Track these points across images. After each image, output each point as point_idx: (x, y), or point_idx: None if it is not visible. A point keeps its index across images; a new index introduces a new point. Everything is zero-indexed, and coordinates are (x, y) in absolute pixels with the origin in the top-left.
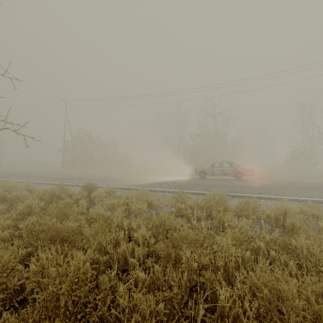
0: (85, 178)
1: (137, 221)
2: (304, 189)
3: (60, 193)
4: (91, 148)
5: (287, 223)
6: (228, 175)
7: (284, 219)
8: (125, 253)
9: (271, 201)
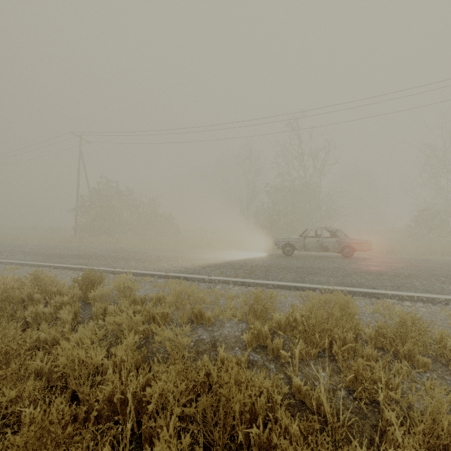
0: (100, 255)
1: (160, 387)
2: None
3: (32, 291)
4: (118, 207)
5: None
6: (330, 250)
7: None
8: None
9: (424, 305)
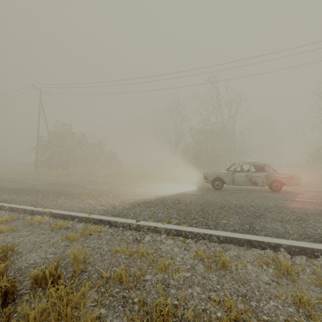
0: (37, 189)
1: None
2: None
3: None
4: (71, 146)
5: None
6: (259, 184)
7: None
8: None
9: None
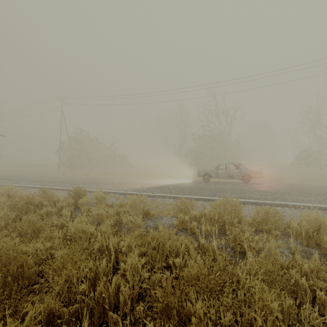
0: (79, 181)
1: (127, 241)
2: (323, 194)
3: (42, 200)
4: (88, 149)
5: (325, 244)
6: (235, 178)
7: (317, 236)
8: (104, 297)
9: (289, 209)
